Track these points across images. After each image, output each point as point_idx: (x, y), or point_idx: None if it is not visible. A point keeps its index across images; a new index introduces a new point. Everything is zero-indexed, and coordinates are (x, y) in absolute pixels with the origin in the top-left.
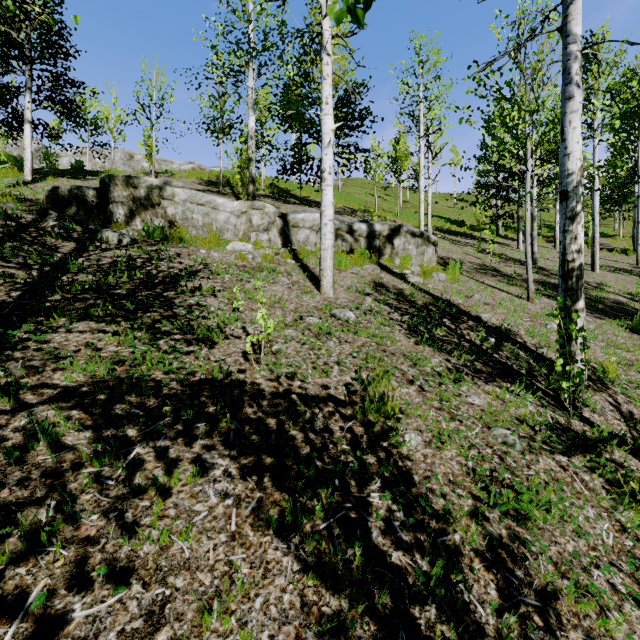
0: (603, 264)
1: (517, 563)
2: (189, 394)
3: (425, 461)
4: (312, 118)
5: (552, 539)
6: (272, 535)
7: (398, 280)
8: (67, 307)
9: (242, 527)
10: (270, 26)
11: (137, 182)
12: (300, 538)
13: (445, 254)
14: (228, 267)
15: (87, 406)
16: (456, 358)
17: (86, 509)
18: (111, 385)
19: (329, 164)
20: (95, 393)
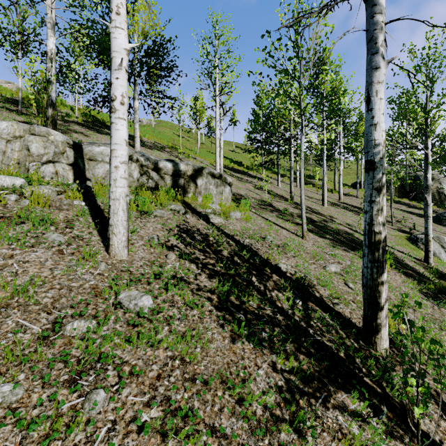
0: None
1: None
2: None
3: None
4: None
5: None
6: None
7: (202, 222)
8: None
9: None
10: None
11: None
12: None
13: (235, 190)
14: None
15: None
16: (282, 361)
17: None
18: None
19: (121, 91)
20: None
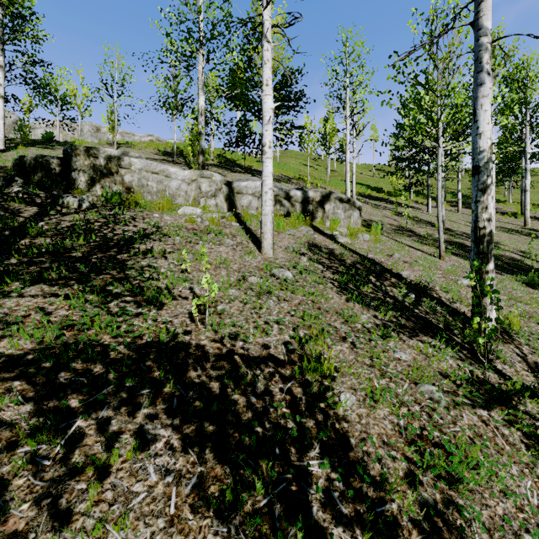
0: (497, 225)
1: (453, 532)
2: (135, 358)
3: (360, 422)
4: (254, 98)
5: (483, 502)
6: (212, 517)
7: (329, 240)
8: (22, 271)
9: (181, 509)
10: (217, 18)
11: (97, 152)
12: (241, 518)
13: (368, 217)
14: (179, 230)
15: (31, 376)
16: (383, 314)
17: (17, 497)
18: (58, 351)
19: (269, 139)
20: (40, 361)
